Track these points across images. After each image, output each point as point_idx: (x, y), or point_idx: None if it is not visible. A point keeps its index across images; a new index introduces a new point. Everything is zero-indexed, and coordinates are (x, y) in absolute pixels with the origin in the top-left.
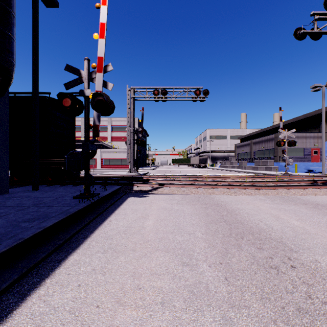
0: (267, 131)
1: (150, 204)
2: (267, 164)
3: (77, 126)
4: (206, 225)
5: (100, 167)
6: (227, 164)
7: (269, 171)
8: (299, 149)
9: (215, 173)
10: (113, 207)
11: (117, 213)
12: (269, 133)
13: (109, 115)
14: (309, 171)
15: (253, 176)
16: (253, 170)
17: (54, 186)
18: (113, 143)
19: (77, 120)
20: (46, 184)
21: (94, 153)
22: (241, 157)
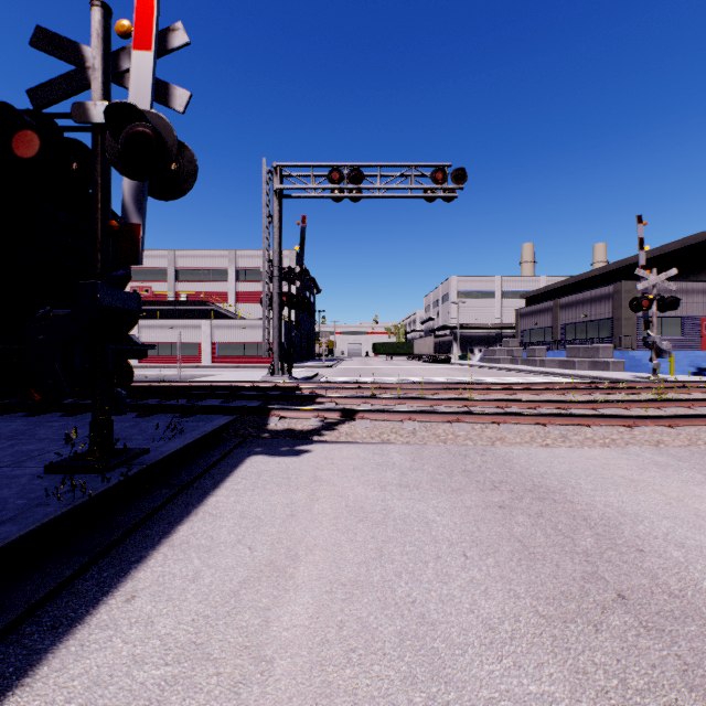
0: (591, 280)
1: (313, 486)
2: (599, 354)
3: (160, 270)
4: (554, 638)
5: (209, 361)
6: (498, 354)
7: (602, 371)
8: (672, 319)
9: (476, 377)
10: (182, 502)
11: (180, 539)
12: (594, 284)
13: (179, 196)
14: (702, 371)
15: (579, 384)
16: (564, 370)
17: (47, 416)
18: (239, 308)
19: (159, 256)
20: (24, 411)
21: (132, 319)
22: (532, 339)
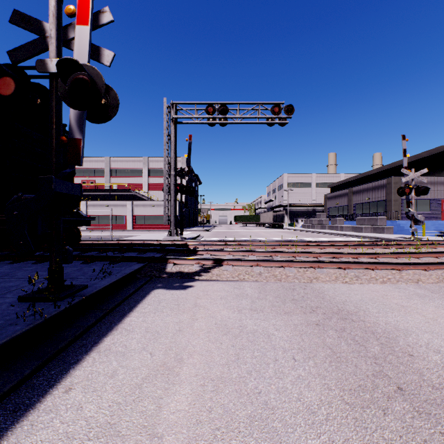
0: (372, 176)
1: (194, 310)
2: (377, 223)
3: (100, 170)
4: (356, 420)
5: (131, 227)
6: (313, 223)
7: (379, 233)
8: (423, 201)
9: (300, 237)
10: (108, 321)
11: (104, 347)
12: (374, 179)
13: (106, 120)
14: (443, 234)
15: (365, 242)
16: (355, 233)
17: (24, 263)
18: (150, 194)
19: (99, 161)
20: (10, 260)
21: (76, 201)
22: (335, 213)
